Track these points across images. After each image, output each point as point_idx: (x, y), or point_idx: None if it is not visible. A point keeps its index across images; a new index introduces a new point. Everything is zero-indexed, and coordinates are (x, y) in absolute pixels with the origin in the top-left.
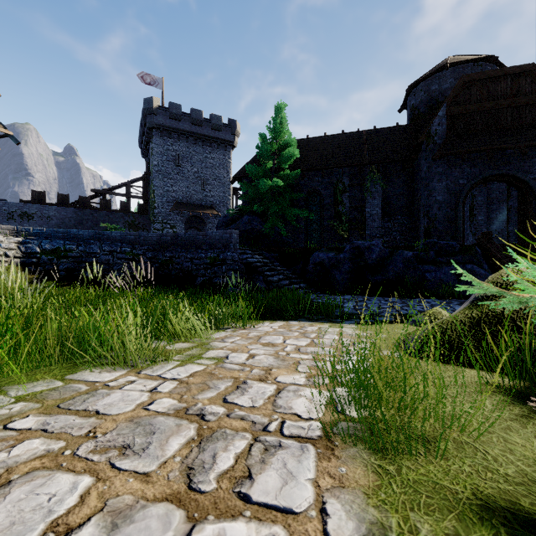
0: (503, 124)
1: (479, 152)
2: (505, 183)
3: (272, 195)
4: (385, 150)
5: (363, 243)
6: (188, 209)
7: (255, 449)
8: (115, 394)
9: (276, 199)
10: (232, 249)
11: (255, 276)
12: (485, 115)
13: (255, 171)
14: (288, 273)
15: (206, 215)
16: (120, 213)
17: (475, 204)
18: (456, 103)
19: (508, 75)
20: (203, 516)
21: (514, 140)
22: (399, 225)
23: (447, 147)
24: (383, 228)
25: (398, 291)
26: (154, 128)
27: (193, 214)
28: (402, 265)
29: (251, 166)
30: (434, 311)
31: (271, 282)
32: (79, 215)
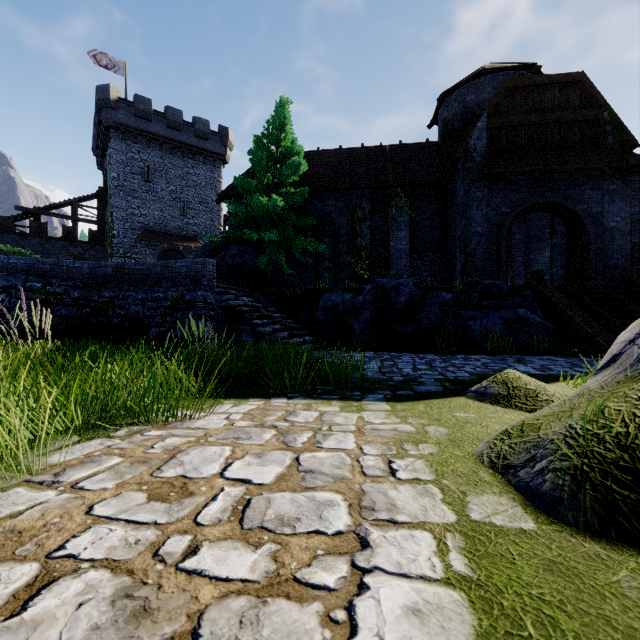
0: (551, 142)
1: (524, 173)
2: (544, 220)
3: (271, 219)
4: (414, 170)
5: (389, 281)
6: (162, 240)
7: None
8: None
9: (277, 226)
10: (205, 286)
11: (240, 326)
12: (530, 130)
13: (247, 185)
14: (289, 322)
15: (187, 249)
16: (61, 241)
17: (513, 243)
18: (497, 113)
19: (556, 84)
20: None
21: (563, 161)
22: (430, 264)
23: (488, 166)
24: (411, 267)
25: (434, 346)
26: (112, 127)
27: (169, 247)
28: (439, 311)
29: (241, 177)
30: (509, 376)
31: (263, 334)
32: None
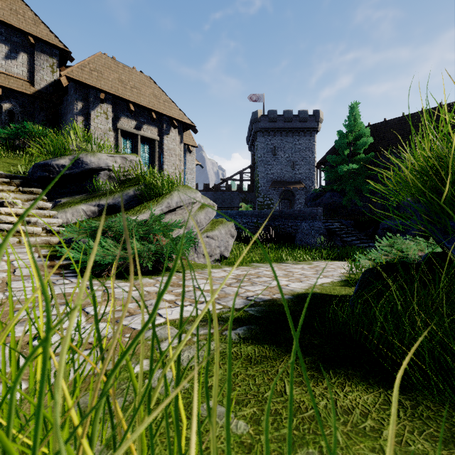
0: None
1: None
2: None
3: (350, 175)
4: None
5: None
6: (282, 186)
7: (327, 272)
8: (294, 266)
9: (353, 177)
10: (318, 219)
11: (334, 237)
12: None
13: (335, 159)
14: (360, 235)
15: (295, 189)
16: (237, 192)
17: None
18: None
19: None
20: (319, 272)
21: None
22: None
23: None
24: None
25: None
26: (258, 131)
27: (285, 189)
28: None
29: (332, 156)
30: None
31: (346, 241)
32: (215, 196)
